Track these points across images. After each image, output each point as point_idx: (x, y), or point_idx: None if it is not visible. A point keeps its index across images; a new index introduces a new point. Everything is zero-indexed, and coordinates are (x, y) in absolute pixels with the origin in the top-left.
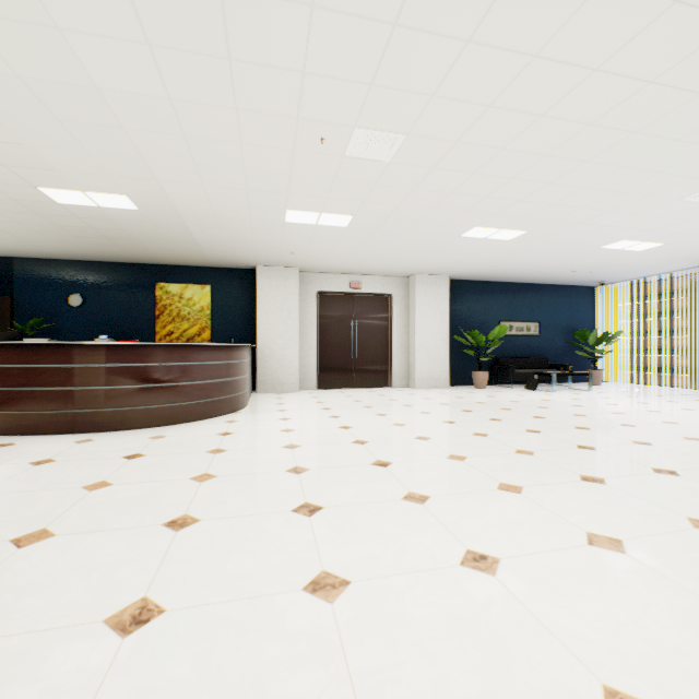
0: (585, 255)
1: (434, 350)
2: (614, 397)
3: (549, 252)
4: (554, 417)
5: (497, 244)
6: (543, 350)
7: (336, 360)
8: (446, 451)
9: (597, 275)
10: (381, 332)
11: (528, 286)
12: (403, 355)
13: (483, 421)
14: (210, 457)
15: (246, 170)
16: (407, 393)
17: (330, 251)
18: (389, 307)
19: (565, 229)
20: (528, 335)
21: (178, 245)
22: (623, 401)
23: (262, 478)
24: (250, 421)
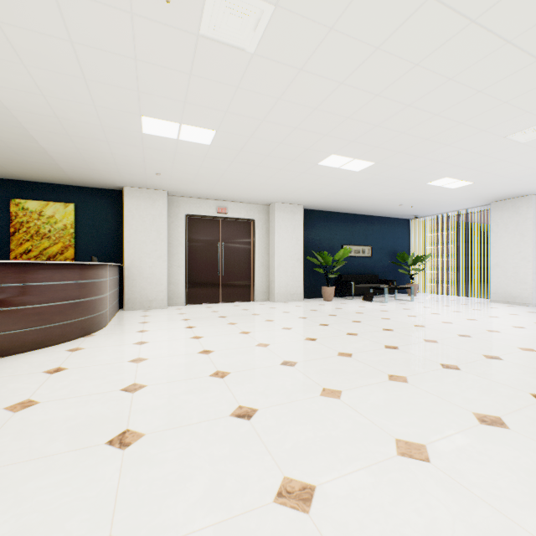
0: (413, 190)
1: (290, 268)
2: (433, 306)
3: (387, 186)
4: (400, 329)
5: (347, 174)
6: (374, 268)
7: (204, 278)
8: (317, 383)
9: (415, 210)
10: (245, 253)
11: (363, 217)
12: (264, 273)
13: (342, 336)
14: (2, 419)
15: (75, 44)
16: (268, 307)
17: (196, 174)
18: (252, 231)
19: (406, 163)
20: (363, 257)
21: (26, 155)
22: (442, 310)
23: (59, 468)
24: (99, 347)
